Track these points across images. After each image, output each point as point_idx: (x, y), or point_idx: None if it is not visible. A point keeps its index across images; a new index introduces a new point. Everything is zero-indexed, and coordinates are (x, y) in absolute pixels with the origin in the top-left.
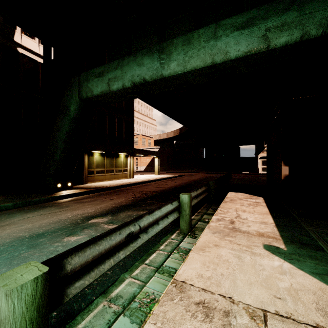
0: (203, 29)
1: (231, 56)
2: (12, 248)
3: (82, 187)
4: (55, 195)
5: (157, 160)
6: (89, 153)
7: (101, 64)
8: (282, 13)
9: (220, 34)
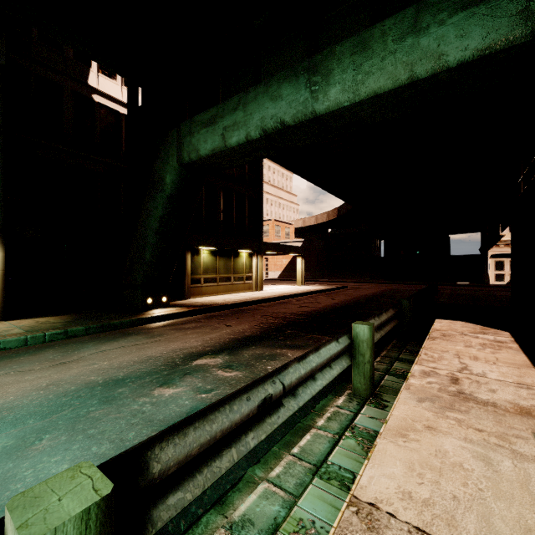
0: (391, 20)
1: (450, 60)
2: (77, 402)
3: (183, 305)
4: (144, 316)
5: (300, 261)
6: (194, 250)
7: (211, 105)
8: None
9: (427, 22)
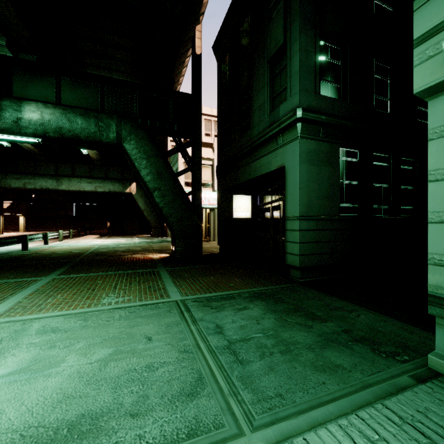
0: (76, 179)
1: (86, 190)
2: None
3: None
4: None
5: (22, 218)
6: None
7: (12, 168)
8: (100, 183)
9: (82, 182)
